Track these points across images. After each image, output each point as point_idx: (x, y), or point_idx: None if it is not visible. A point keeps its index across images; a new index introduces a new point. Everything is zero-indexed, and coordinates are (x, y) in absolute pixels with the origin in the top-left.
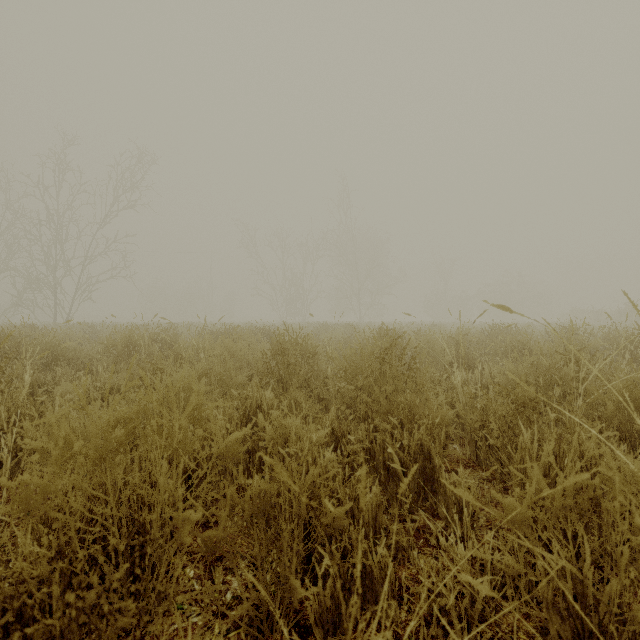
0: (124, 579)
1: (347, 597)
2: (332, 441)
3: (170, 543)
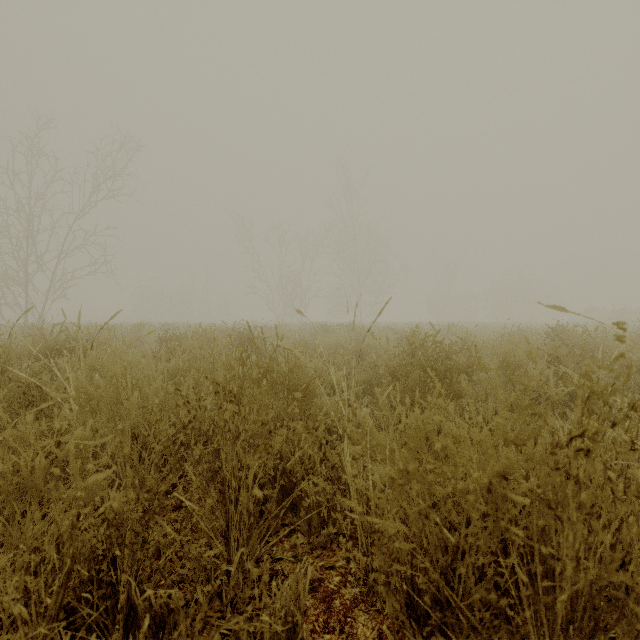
0: None
1: None
2: None
3: None
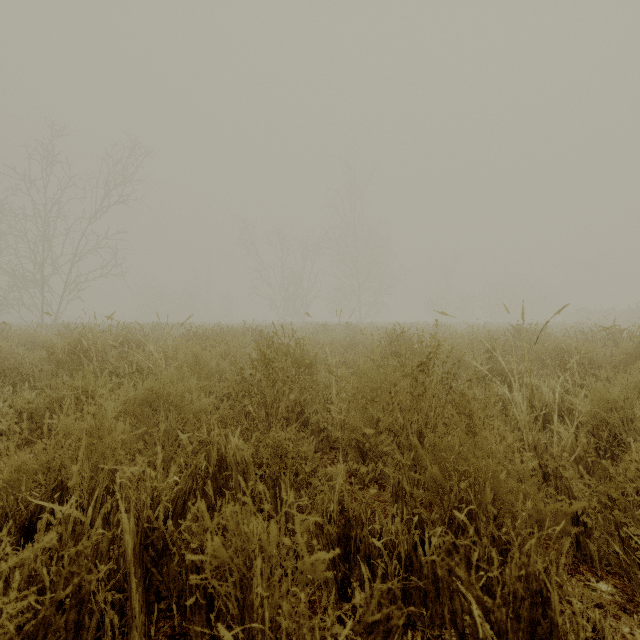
0: None
1: None
2: (339, 527)
3: None
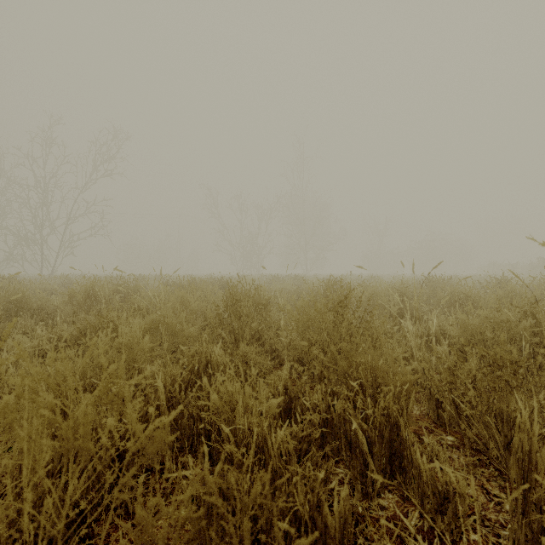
0: None
1: None
2: (285, 402)
3: None
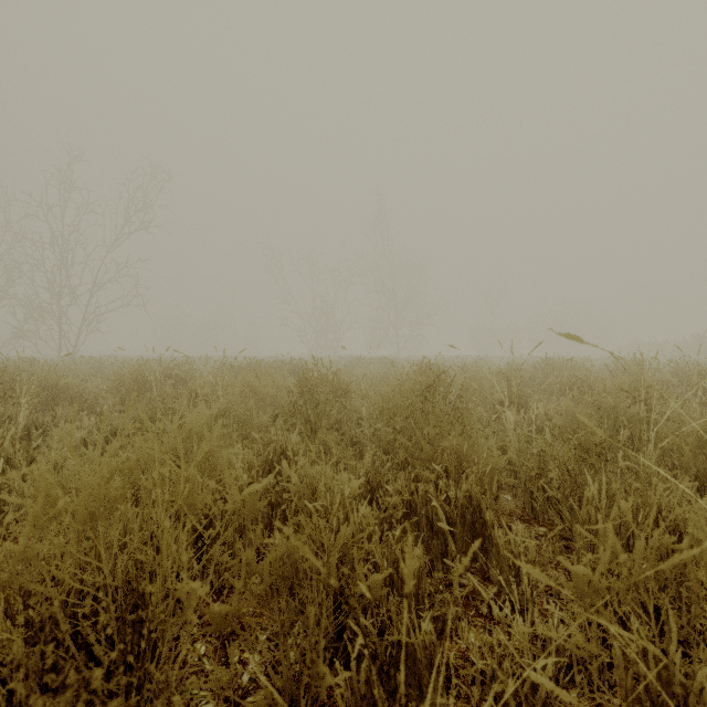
0: (120, 660)
1: (385, 682)
2: (367, 491)
3: (173, 620)
